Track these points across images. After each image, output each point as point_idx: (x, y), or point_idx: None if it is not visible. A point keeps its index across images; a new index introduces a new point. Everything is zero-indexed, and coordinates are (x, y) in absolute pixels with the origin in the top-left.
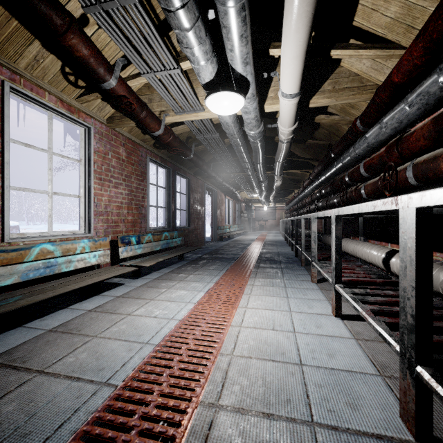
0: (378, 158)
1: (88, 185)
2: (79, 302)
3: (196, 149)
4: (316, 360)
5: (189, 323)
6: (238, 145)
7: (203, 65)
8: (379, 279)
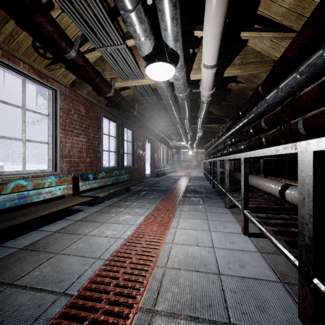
0: (275, 114)
1: (55, 134)
2: (47, 225)
3: (139, 108)
4: (231, 270)
5: (132, 241)
6: (170, 104)
7: (143, 41)
8: (276, 205)
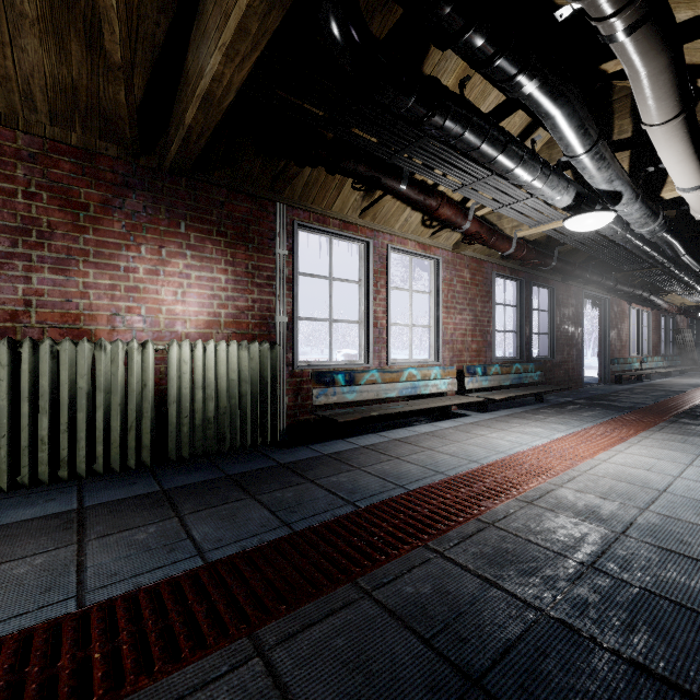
0: None
1: (437, 315)
2: (435, 422)
3: (563, 249)
4: (687, 494)
5: (543, 449)
6: (627, 242)
7: (558, 199)
8: None
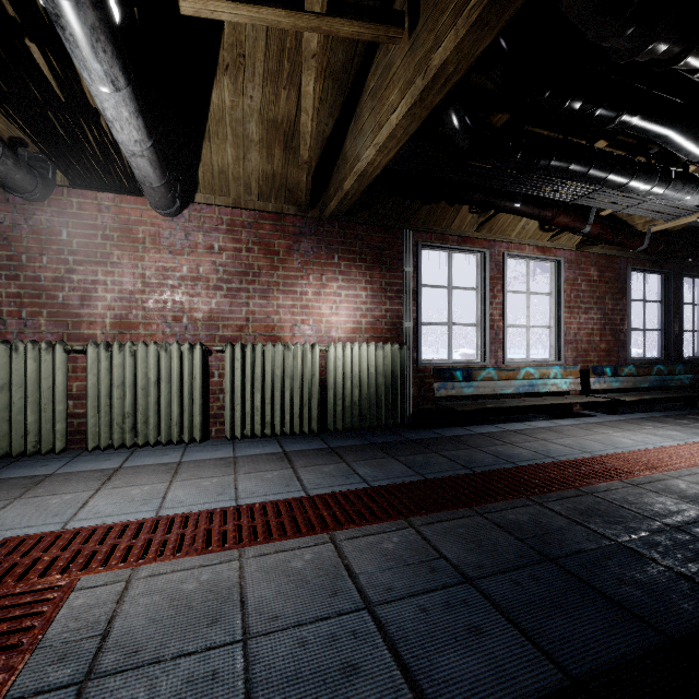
0: None
1: (558, 315)
2: (554, 419)
3: None
4: None
5: (670, 449)
6: None
7: (686, 199)
8: None
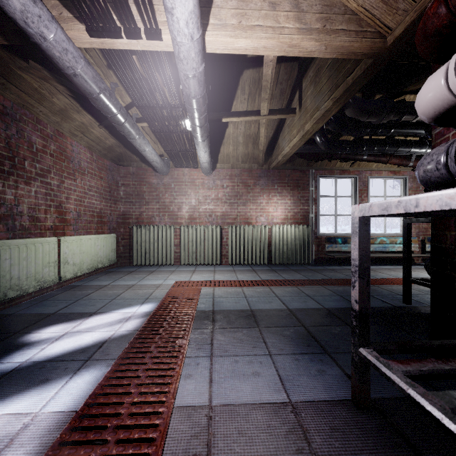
0: None
1: None
2: (397, 265)
3: None
4: None
5: None
6: None
7: None
8: None
